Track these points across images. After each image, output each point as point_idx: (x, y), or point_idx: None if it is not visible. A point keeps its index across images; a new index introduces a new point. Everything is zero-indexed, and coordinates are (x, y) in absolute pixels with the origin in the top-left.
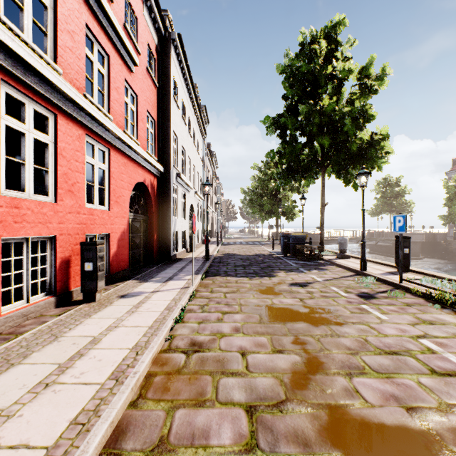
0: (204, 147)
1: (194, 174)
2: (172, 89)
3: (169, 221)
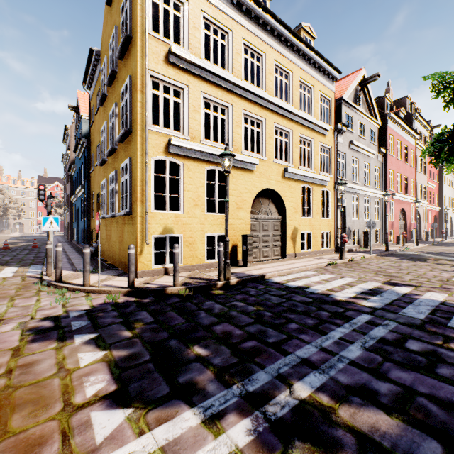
0: None
1: (451, 201)
2: (443, 181)
3: (442, 225)
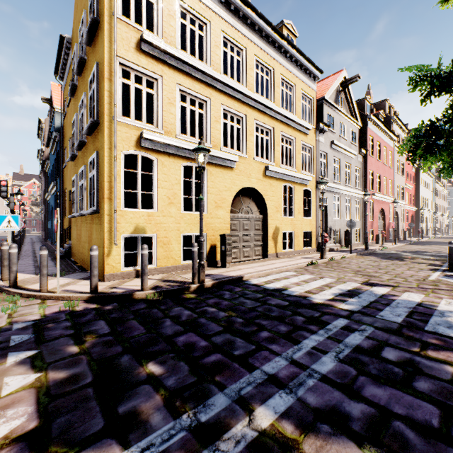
0: (433, 179)
1: (427, 202)
2: (419, 182)
3: (419, 224)
